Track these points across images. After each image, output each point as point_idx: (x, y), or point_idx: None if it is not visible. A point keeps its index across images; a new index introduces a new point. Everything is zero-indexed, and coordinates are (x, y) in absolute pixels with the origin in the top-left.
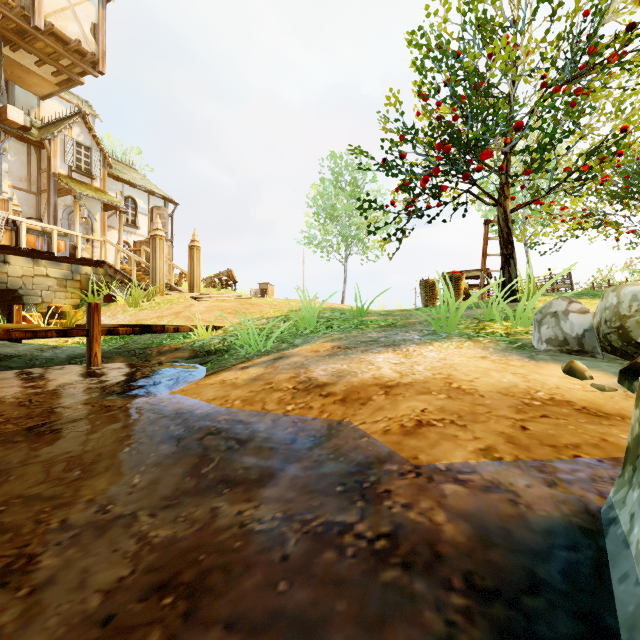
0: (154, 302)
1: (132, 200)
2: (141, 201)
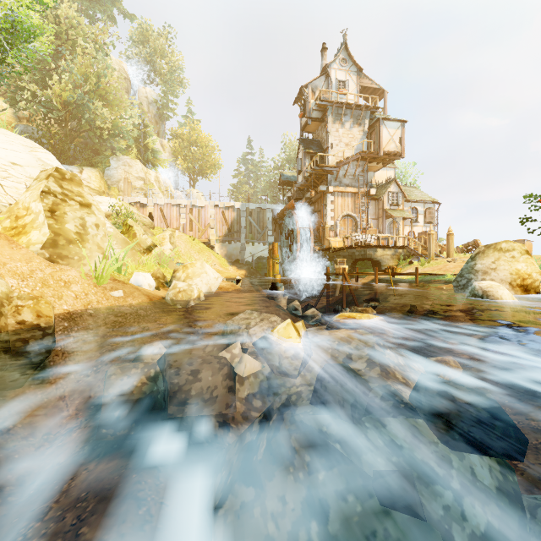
0: (429, 264)
1: (415, 209)
2: (419, 208)
